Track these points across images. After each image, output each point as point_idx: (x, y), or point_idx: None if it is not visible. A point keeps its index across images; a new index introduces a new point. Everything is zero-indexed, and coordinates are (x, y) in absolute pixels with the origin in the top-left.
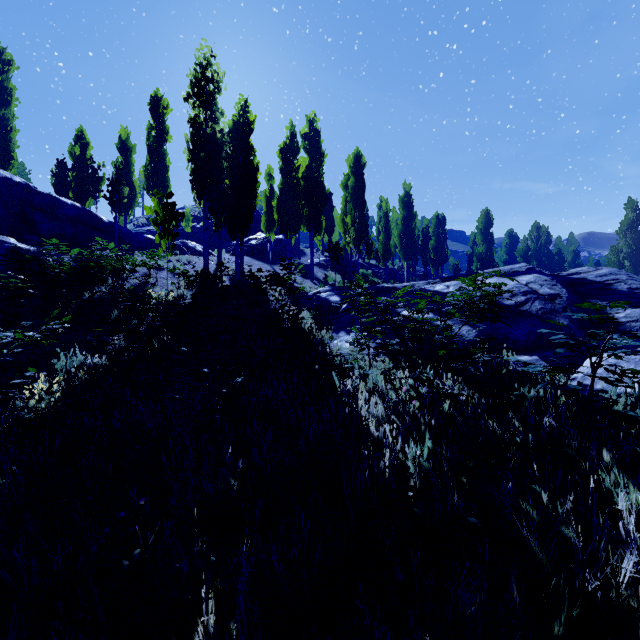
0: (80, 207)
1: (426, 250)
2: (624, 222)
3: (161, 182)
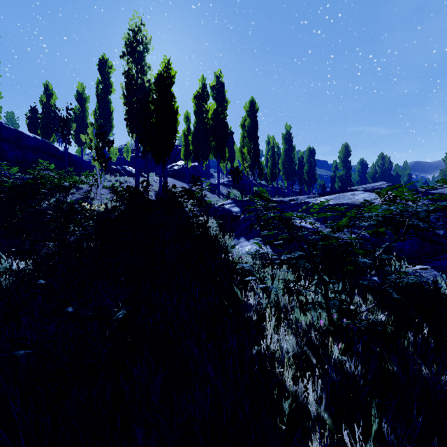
0: (40, 139)
1: (301, 174)
2: None
3: (107, 123)
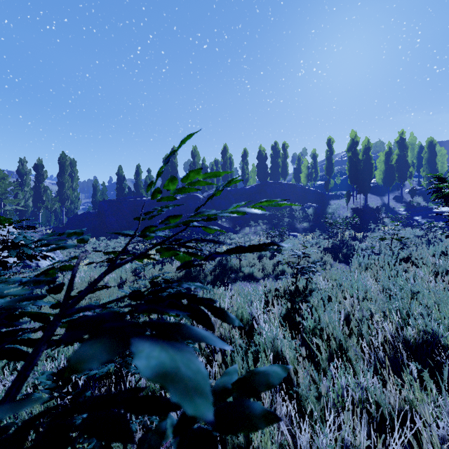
0: (314, 190)
1: None
2: None
3: (331, 170)
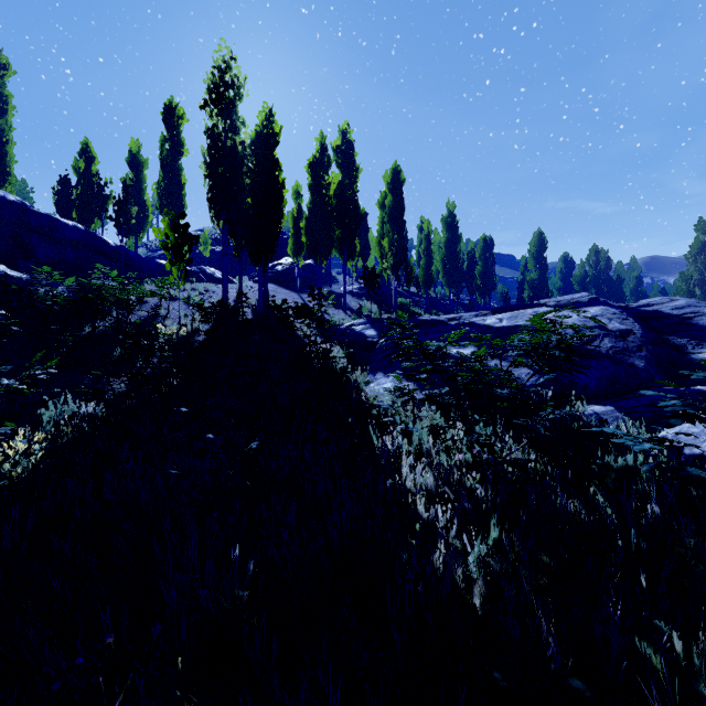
0: (83, 229)
1: (472, 276)
2: (694, 245)
3: (176, 201)
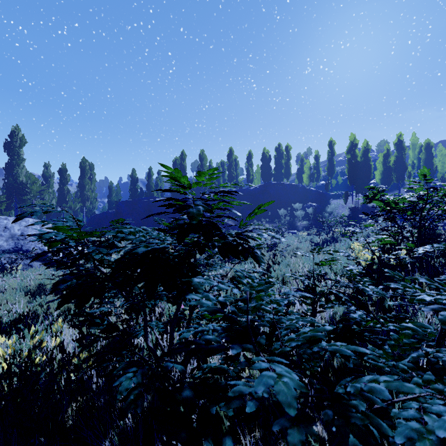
0: (315, 190)
1: None
2: None
3: (332, 171)
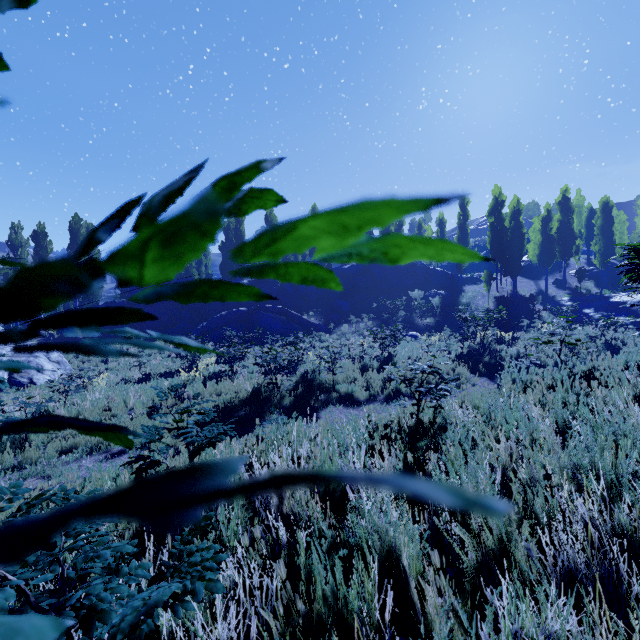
0: (442, 270)
1: None
2: None
3: (465, 243)
